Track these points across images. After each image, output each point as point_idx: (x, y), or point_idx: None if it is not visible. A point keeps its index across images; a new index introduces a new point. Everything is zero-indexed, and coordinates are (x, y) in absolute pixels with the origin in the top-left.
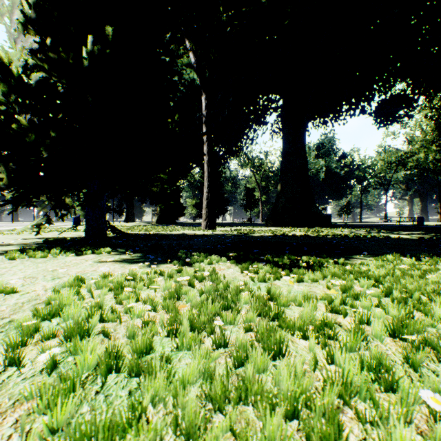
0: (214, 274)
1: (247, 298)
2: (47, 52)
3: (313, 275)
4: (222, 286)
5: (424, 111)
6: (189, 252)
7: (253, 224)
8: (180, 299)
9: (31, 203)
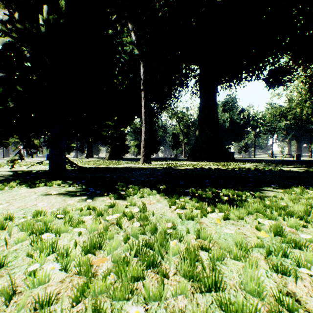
0: (144, 211)
1: (175, 248)
2: (15, 23)
3: (238, 213)
4: (149, 228)
5: (300, 79)
6: (126, 185)
7: (178, 159)
8: (102, 248)
9: (1, 144)
